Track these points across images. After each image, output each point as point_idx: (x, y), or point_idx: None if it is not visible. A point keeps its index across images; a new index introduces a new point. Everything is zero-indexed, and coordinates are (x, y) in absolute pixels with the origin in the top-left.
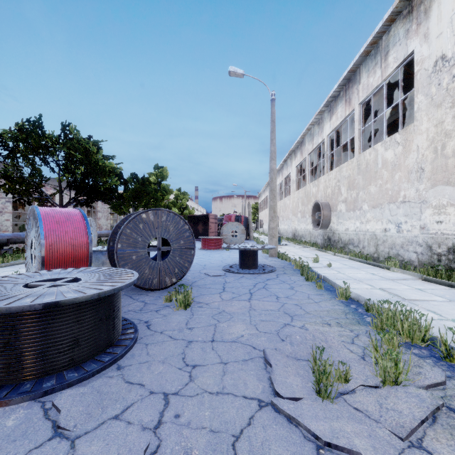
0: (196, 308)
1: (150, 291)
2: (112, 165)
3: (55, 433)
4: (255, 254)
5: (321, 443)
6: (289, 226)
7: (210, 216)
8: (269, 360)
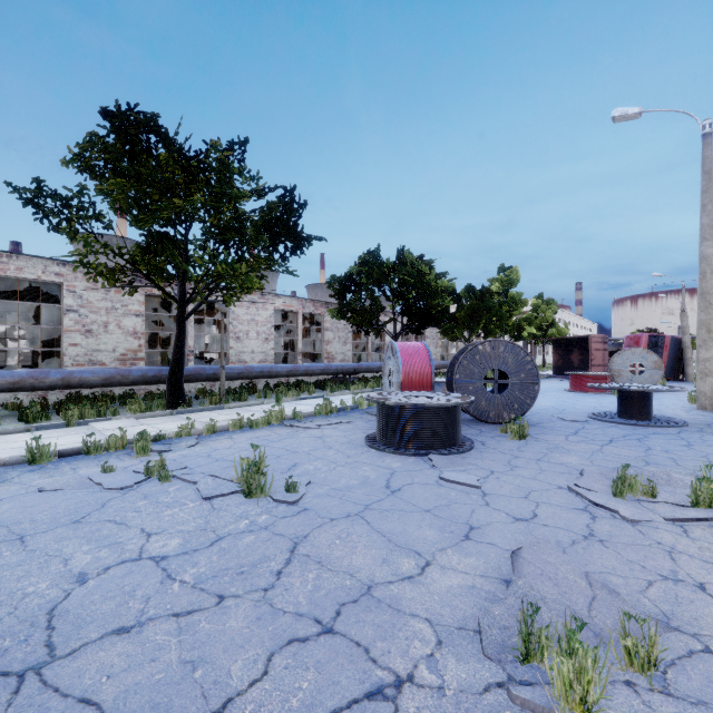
0: (532, 441)
1: (486, 424)
2: (445, 283)
3: (432, 467)
4: (644, 399)
5: (592, 503)
6: None
7: (593, 339)
8: (582, 473)
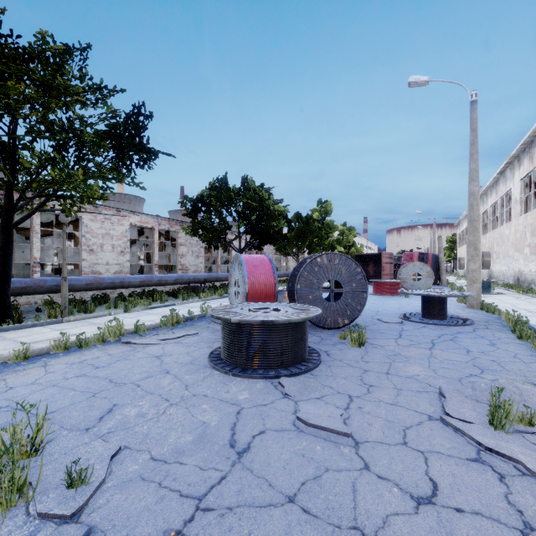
0: (370, 348)
1: (324, 330)
2: (280, 208)
3: (284, 396)
4: (443, 302)
5: (483, 448)
6: (509, 267)
7: (384, 255)
8: (443, 393)
